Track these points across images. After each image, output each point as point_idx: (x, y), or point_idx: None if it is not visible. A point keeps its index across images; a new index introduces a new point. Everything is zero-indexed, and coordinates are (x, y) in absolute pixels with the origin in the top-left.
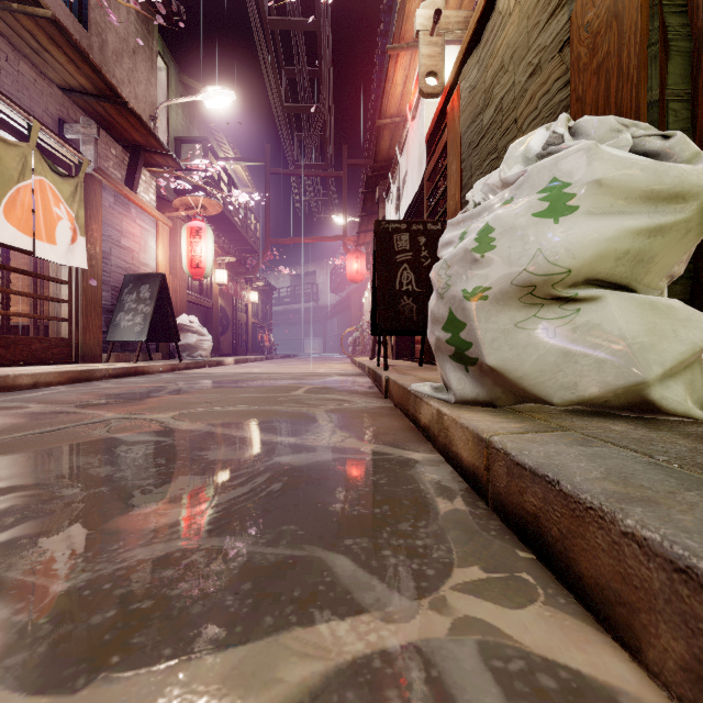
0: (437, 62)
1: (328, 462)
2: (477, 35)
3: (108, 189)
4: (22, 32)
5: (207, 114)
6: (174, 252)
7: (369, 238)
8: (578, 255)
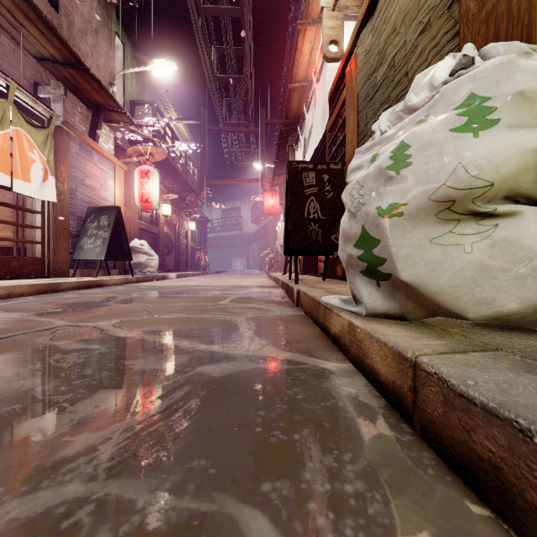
0: (338, 32)
1: (247, 373)
2: (372, 7)
3: (74, 139)
4: (2, 10)
5: (155, 84)
6: (128, 190)
7: (282, 180)
8: (502, 167)
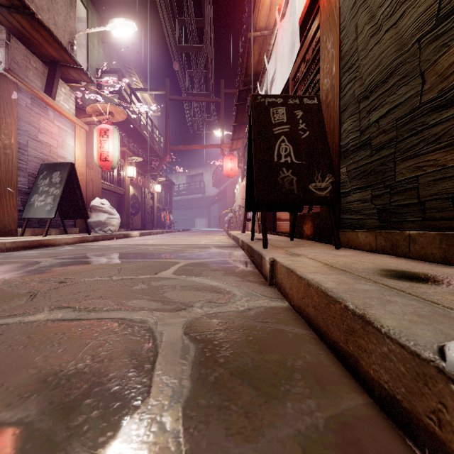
0: None
1: None
2: None
3: (24, 91)
4: None
5: (122, 55)
6: (91, 150)
7: (240, 145)
8: None
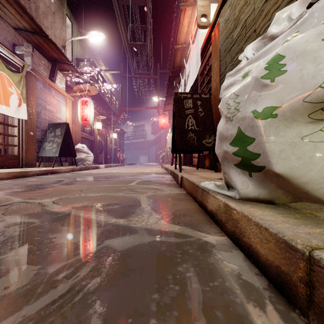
0: (207, 9)
1: (145, 247)
2: None
3: (39, 80)
4: None
5: (92, 48)
6: (74, 113)
7: (170, 107)
8: None
